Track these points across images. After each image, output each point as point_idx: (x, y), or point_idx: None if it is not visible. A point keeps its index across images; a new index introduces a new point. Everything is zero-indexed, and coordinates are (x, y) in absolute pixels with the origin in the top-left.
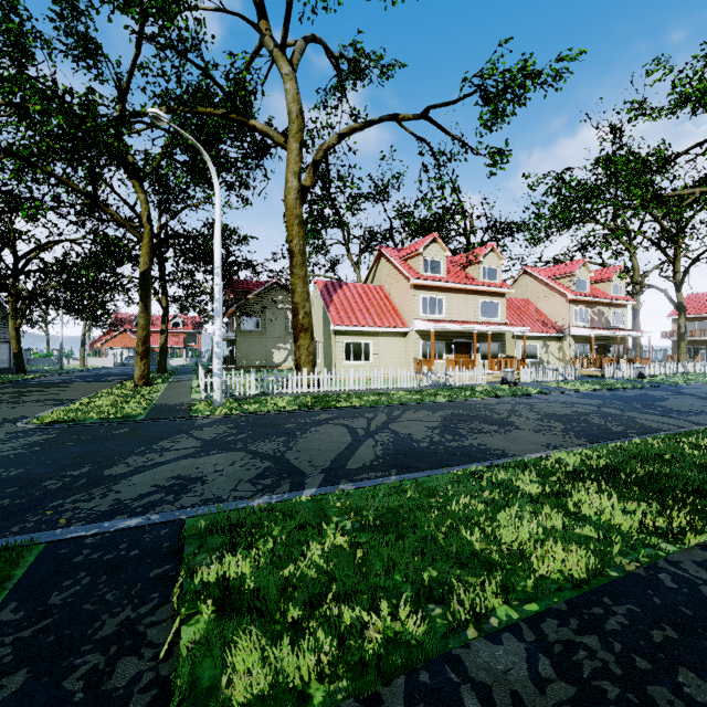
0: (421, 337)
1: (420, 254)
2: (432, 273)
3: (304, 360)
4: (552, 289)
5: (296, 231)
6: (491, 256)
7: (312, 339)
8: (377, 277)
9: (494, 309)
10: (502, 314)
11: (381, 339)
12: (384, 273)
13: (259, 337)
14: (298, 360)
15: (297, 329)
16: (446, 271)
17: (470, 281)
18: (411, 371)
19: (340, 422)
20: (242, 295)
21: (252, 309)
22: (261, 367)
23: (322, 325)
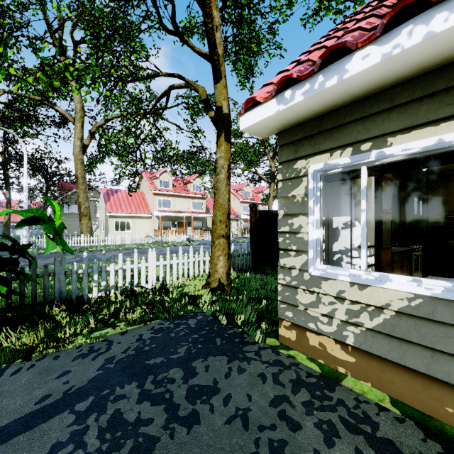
0: (158, 219)
1: (157, 178)
2: (165, 187)
3: (85, 230)
4: (235, 196)
5: (79, 167)
6: (198, 180)
7: (89, 220)
8: (141, 187)
9: (200, 205)
10: (204, 208)
11: (137, 220)
12: (144, 185)
13: (76, 217)
14: (82, 230)
15: (81, 215)
16: (175, 186)
17: (186, 191)
18: (143, 235)
19: (78, 254)
20: (65, 192)
21: (72, 201)
22: (78, 235)
23: (105, 212)
